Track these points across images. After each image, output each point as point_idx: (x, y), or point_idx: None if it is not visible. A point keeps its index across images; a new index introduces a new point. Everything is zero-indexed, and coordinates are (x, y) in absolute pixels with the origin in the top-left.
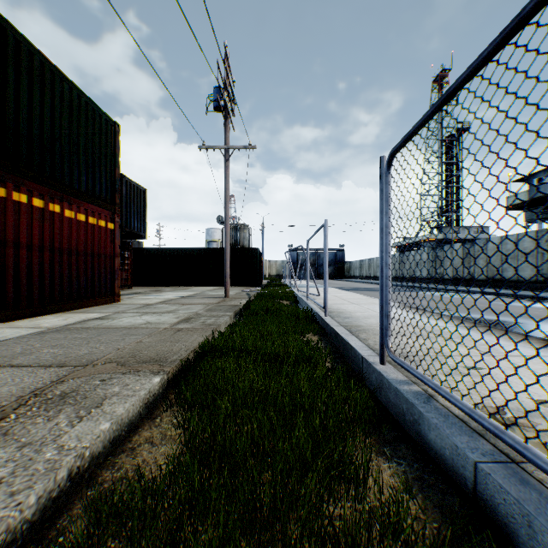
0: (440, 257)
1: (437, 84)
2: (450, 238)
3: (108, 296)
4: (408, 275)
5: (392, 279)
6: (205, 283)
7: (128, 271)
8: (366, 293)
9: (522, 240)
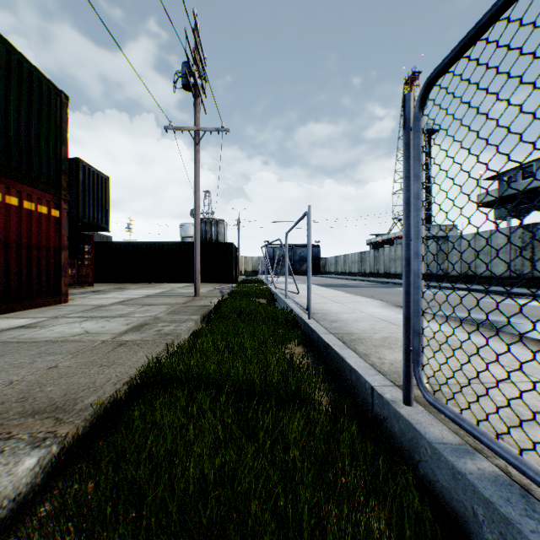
0: None
1: (409, 86)
2: None
3: (52, 296)
4: (382, 271)
5: (367, 275)
6: (177, 280)
7: (88, 266)
8: (344, 289)
9: (496, 236)
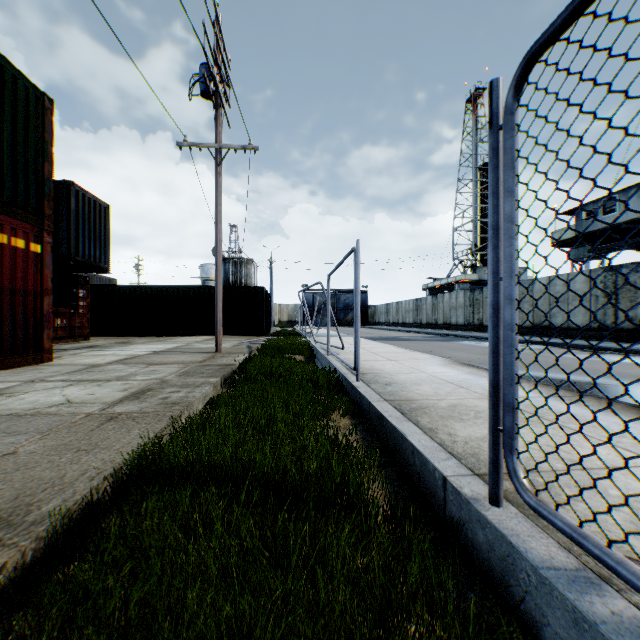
0: (479, 300)
1: (472, 104)
2: (486, 279)
3: (31, 354)
4: (441, 321)
5: (424, 326)
6: (195, 332)
7: (84, 315)
8: (398, 343)
9: (574, 280)
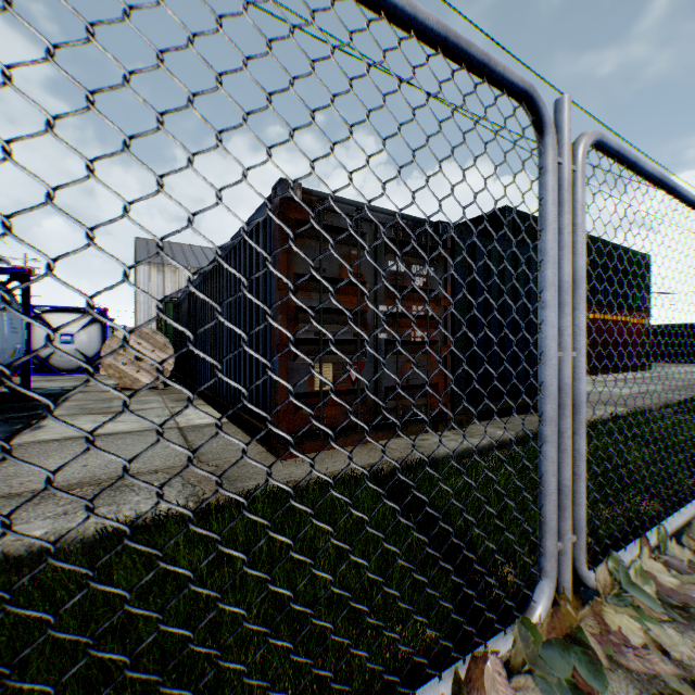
0: None
1: None
2: None
3: (643, 366)
4: None
5: None
6: None
7: None
8: None
9: None
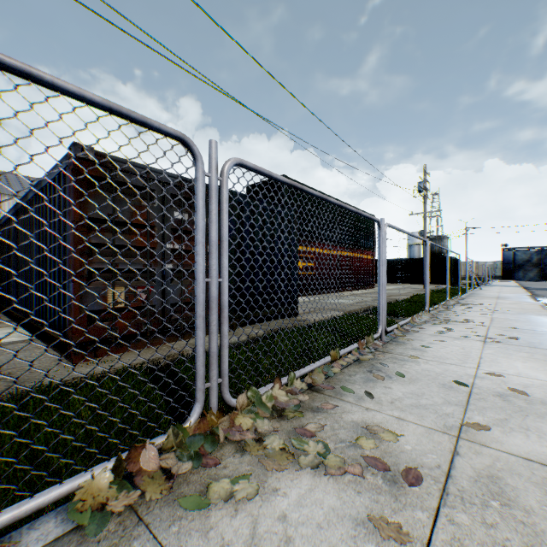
0: None
1: None
2: None
3: (371, 285)
4: None
5: None
6: (410, 282)
7: None
8: (546, 291)
9: None
